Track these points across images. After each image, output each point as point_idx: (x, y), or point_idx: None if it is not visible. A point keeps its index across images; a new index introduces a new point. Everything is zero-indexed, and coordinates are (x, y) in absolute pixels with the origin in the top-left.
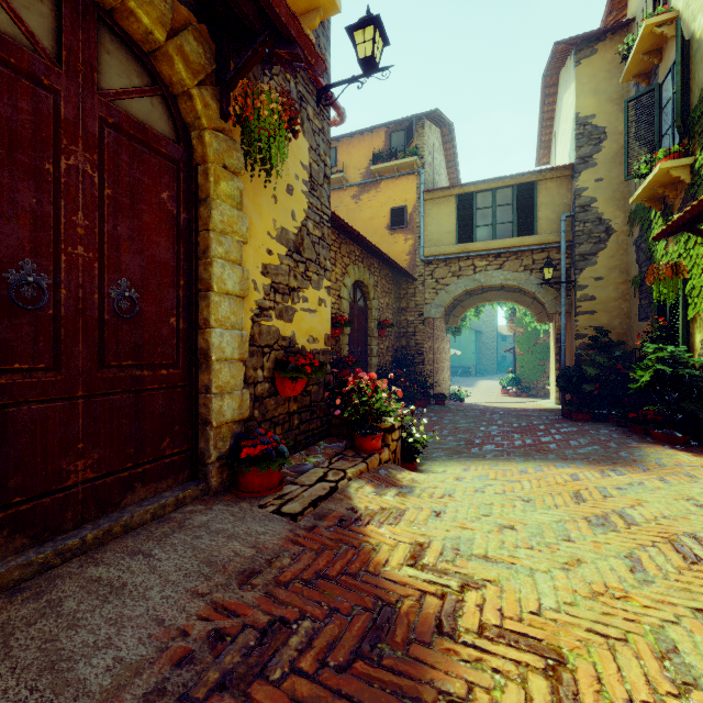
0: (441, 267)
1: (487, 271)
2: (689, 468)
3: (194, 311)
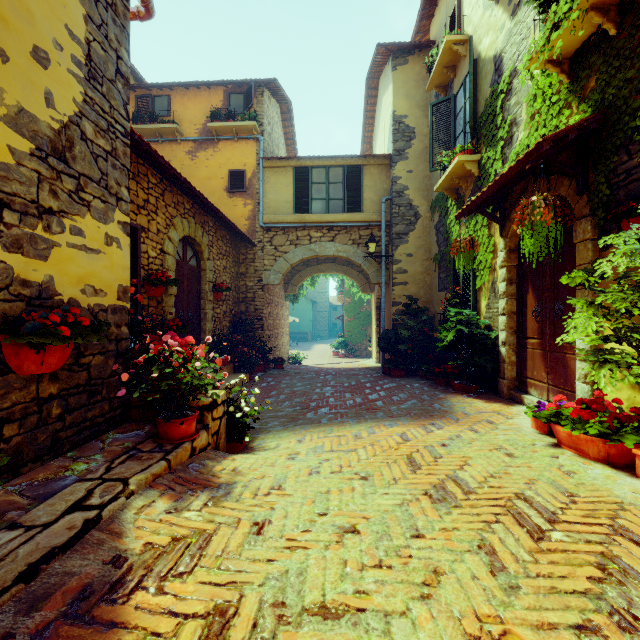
0: (279, 235)
1: (321, 242)
2: (487, 415)
3: None
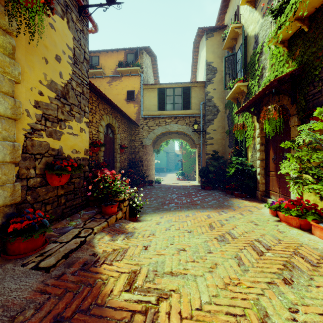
0: (151, 121)
1: (171, 124)
2: (249, 207)
3: None
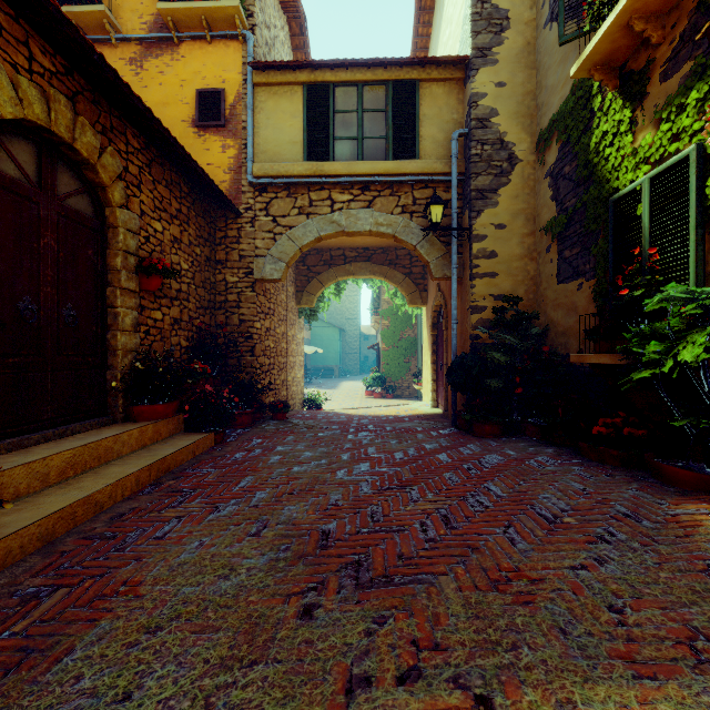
0: (281, 198)
1: (350, 210)
2: None
3: None
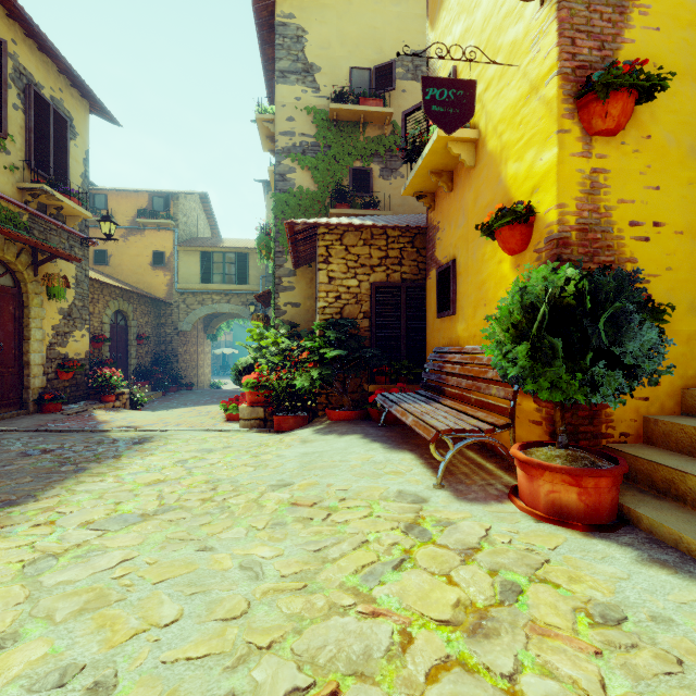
0: (190, 297)
1: (220, 303)
2: None
3: (22, 347)
